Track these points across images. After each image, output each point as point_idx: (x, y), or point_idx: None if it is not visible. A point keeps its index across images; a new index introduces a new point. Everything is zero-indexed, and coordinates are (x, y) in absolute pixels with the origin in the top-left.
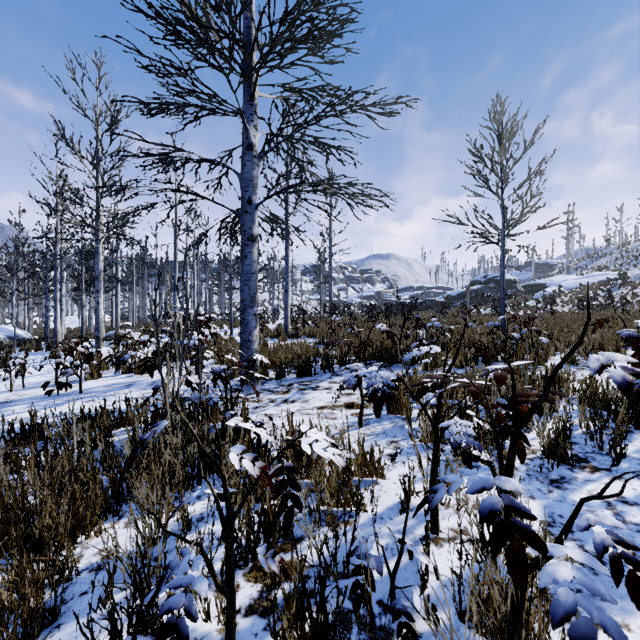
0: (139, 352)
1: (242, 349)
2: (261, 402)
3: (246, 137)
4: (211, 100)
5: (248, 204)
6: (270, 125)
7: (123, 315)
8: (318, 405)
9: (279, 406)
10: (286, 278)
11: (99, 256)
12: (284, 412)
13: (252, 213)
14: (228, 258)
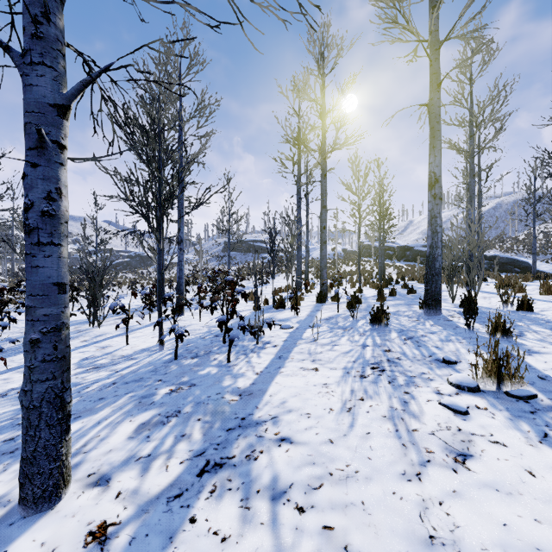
0: None
1: None
2: None
3: None
4: None
5: None
6: None
7: None
8: None
9: None
10: None
11: None
12: None
13: None
14: None
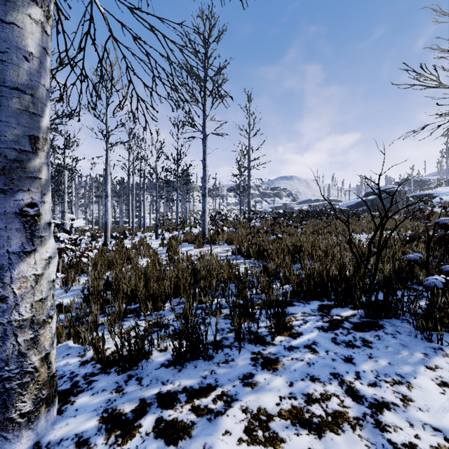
0: None
1: None
2: None
3: None
4: None
5: None
6: None
7: (97, 221)
8: None
9: None
10: (203, 182)
11: None
12: None
13: None
14: (154, 168)
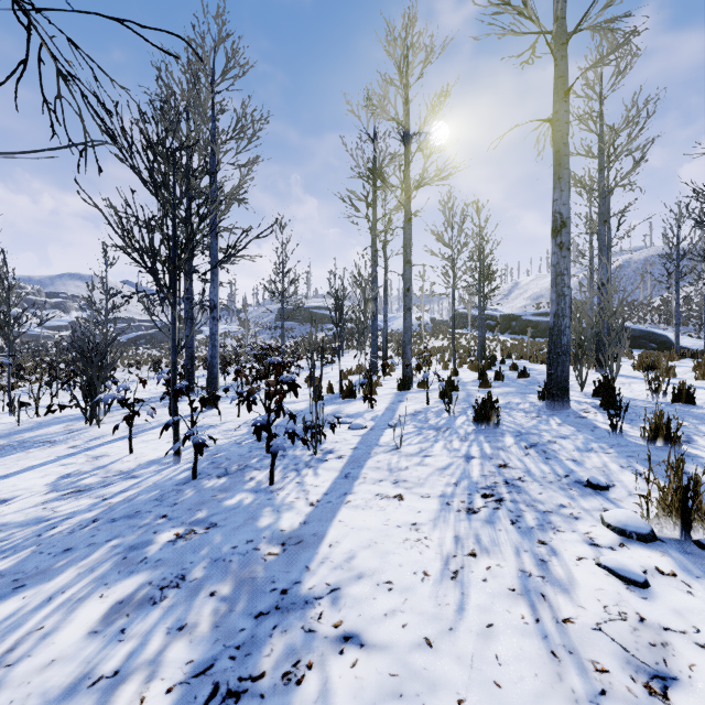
0: None
1: None
2: None
3: None
4: None
5: None
6: None
7: None
8: None
9: None
10: None
11: None
12: None
13: None
14: None
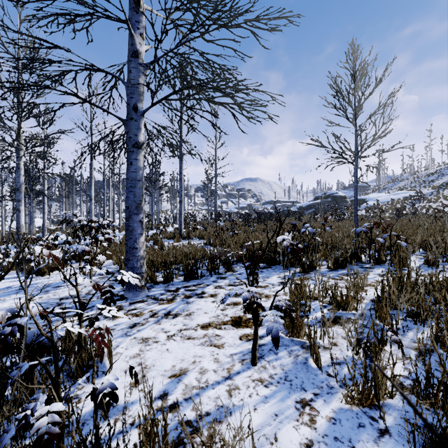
0: (56, 252)
1: (127, 256)
2: (141, 316)
3: (131, 43)
4: (95, 4)
5: (133, 111)
6: (153, 25)
7: (59, 220)
8: (202, 321)
9: (159, 323)
10: (180, 191)
11: (20, 171)
12: (163, 334)
13: (137, 120)
14: None
